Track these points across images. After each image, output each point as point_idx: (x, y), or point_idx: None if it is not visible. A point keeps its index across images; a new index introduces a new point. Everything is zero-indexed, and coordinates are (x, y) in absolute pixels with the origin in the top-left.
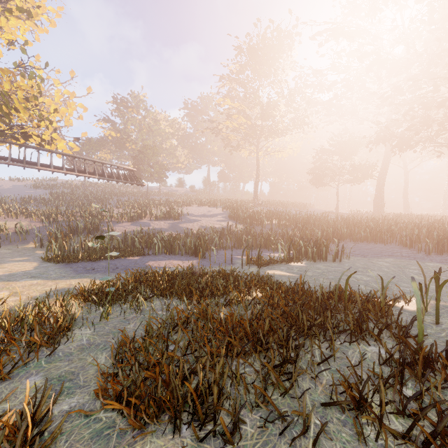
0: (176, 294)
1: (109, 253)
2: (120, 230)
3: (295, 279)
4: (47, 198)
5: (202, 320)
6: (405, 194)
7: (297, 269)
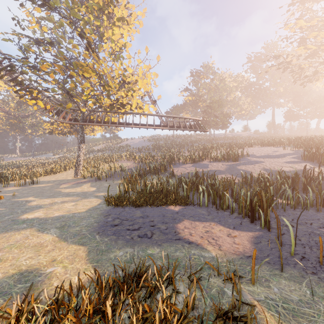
0: None
1: None
2: (180, 171)
3: None
4: (151, 147)
5: None
6: None
7: None
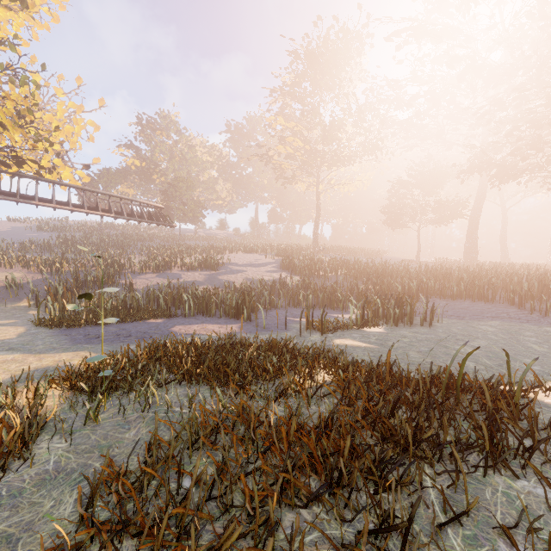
0: (204, 378)
1: (103, 320)
2: (141, 284)
3: (374, 353)
4: (53, 243)
5: (242, 423)
6: (503, 239)
7: (375, 337)
